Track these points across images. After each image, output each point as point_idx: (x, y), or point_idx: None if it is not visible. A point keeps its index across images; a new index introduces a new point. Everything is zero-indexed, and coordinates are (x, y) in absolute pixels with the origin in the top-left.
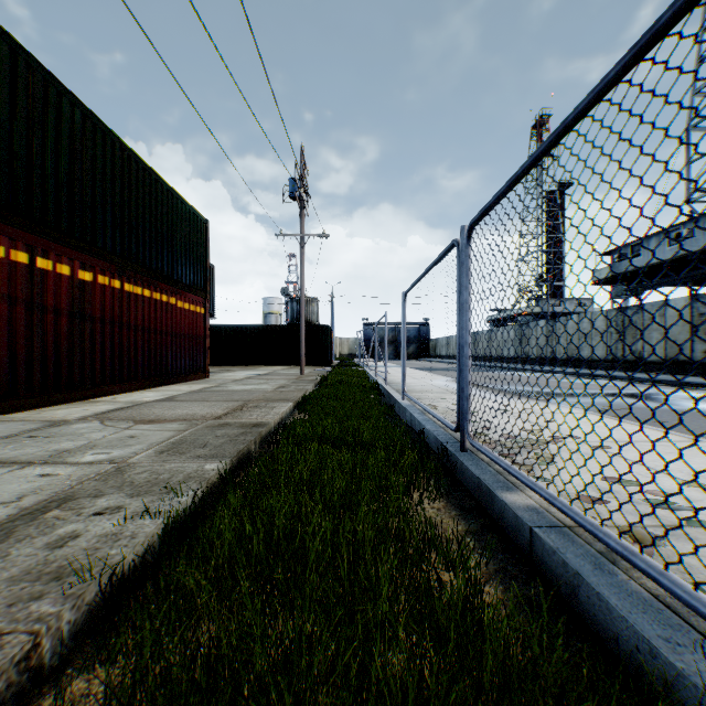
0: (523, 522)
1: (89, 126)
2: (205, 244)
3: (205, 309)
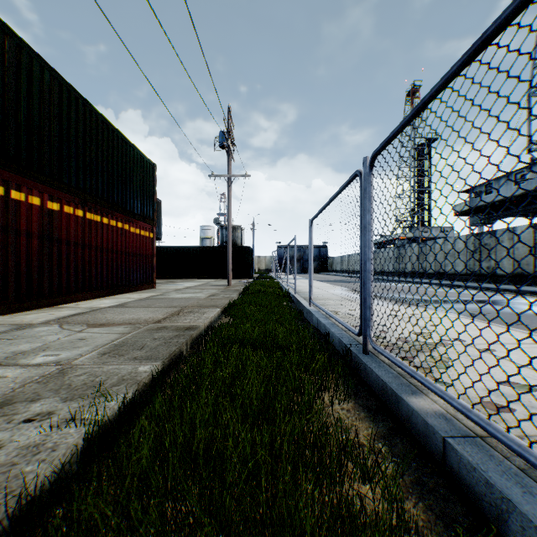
0: (434, 430)
1: (57, 85)
2: (153, 183)
3: (153, 234)
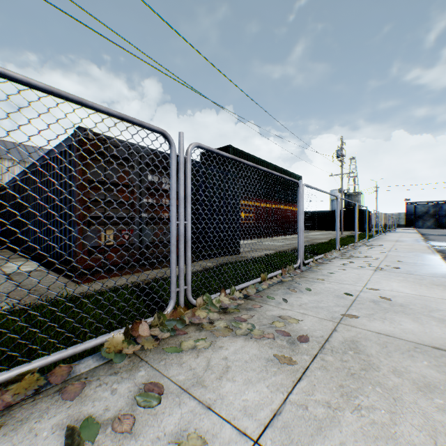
0: None
1: (274, 168)
2: None
3: None
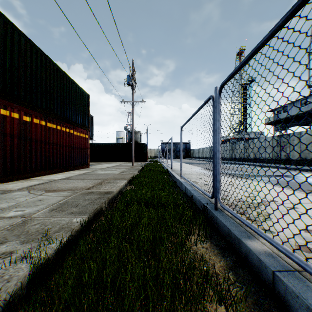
0: (266, 265)
1: (29, 46)
2: (88, 105)
3: (88, 135)
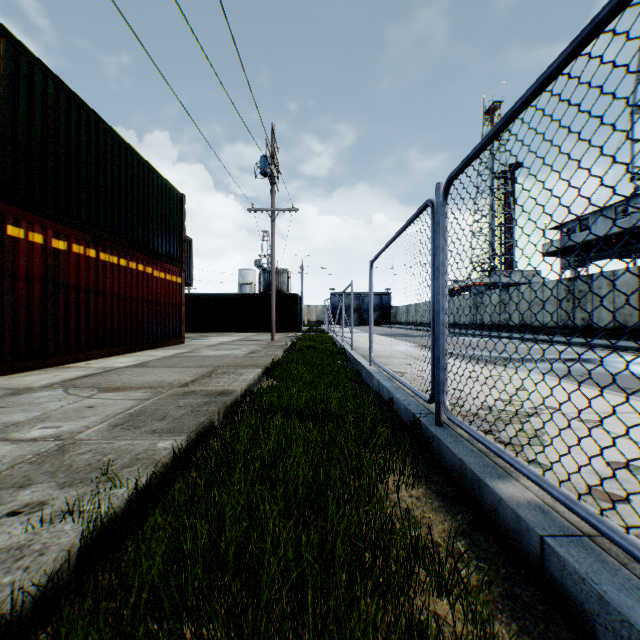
0: (528, 526)
1: (63, 98)
2: (181, 217)
3: (181, 278)
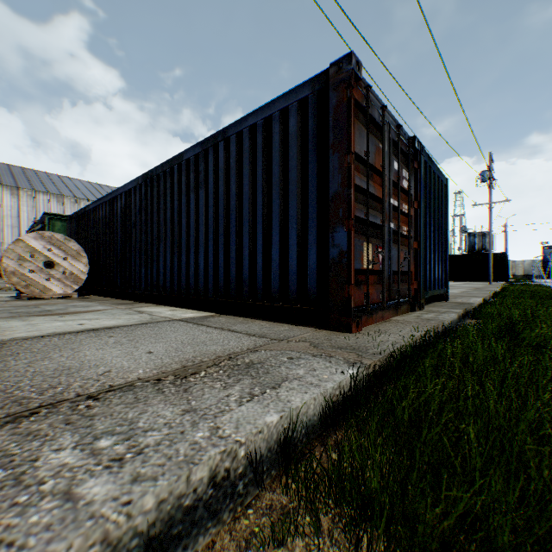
0: None
1: None
2: None
3: None
